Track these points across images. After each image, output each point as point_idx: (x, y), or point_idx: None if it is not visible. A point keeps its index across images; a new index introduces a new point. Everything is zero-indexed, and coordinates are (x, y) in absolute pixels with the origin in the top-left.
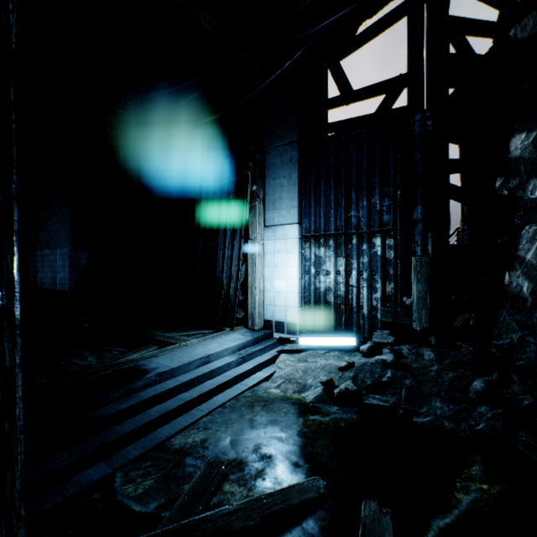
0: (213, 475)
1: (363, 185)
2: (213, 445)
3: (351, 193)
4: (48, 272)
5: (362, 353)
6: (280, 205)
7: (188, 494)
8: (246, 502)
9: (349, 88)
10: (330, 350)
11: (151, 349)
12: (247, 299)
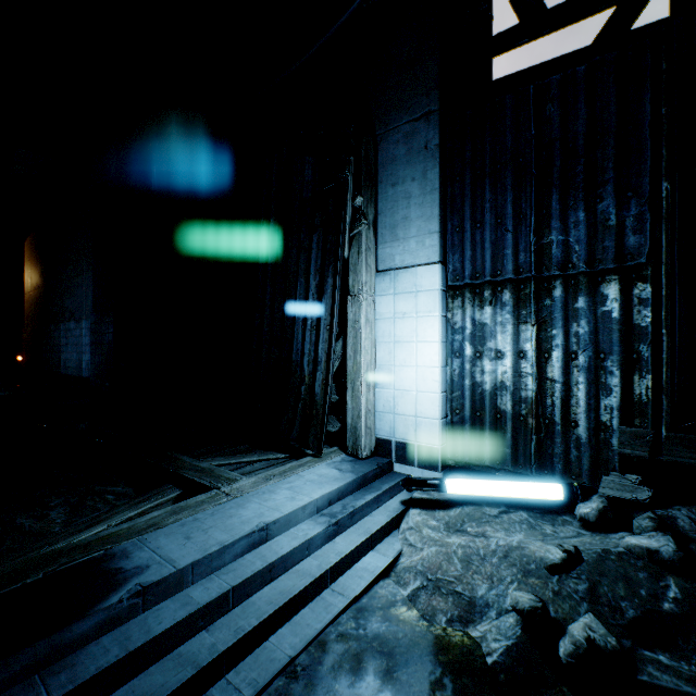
0: None
1: (578, 178)
2: None
3: (549, 197)
4: (72, 352)
5: (585, 522)
6: (405, 232)
7: None
8: None
9: (538, 4)
10: (508, 507)
11: (166, 497)
12: (346, 400)
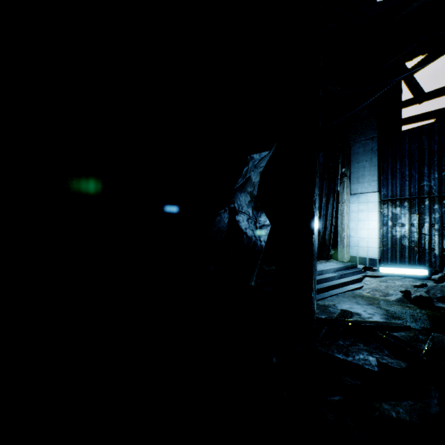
0: (346, 313)
1: (434, 163)
2: (339, 306)
3: (423, 169)
4: None
5: (434, 280)
6: (363, 180)
7: (338, 315)
8: (368, 320)
9: (421, 92)
10: (405, 277)
11: None
12: (336, 242)
